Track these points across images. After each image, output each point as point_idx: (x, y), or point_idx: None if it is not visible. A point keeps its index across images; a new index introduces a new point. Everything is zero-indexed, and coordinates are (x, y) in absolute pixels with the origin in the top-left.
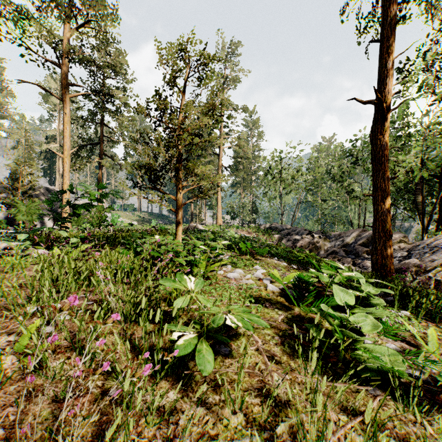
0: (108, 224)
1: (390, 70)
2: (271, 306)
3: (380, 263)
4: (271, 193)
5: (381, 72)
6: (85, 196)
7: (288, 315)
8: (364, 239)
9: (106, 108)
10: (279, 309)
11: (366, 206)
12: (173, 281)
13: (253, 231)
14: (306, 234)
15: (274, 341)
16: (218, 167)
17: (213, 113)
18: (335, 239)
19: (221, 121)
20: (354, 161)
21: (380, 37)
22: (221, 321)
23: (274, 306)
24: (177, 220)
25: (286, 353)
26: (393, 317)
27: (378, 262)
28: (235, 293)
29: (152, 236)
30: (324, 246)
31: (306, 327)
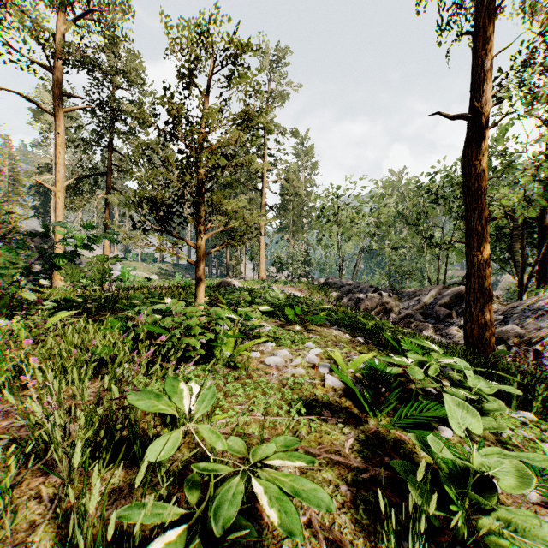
0: (116, 279)
1: (490, 71)
2: (331, 418)
3: (476, 334)
4: (328, 239)
5: (478, 74)
6: (67, 242)
7: (359, 436)
8: (446, 299)
9: (113, 128)
10: (344, 423)
11: (447, 256)
12: (154, 397)
13: (304, 288)
14: (373, 292)
15: (339, 497)
16: (261, 206)
17: (247, 125)
18: (409, 299)
19: (259, 137)
20: (432, 200)
21: (475, 28)
22: (232, 508)
23: (337, 417)
24: (198, 276)
25: (362, 527)
26: (519, 430)
27: (473, 332)
28: (275, 393)
29: (160, 299)
30: (396, 308)
31: (390, 458)
